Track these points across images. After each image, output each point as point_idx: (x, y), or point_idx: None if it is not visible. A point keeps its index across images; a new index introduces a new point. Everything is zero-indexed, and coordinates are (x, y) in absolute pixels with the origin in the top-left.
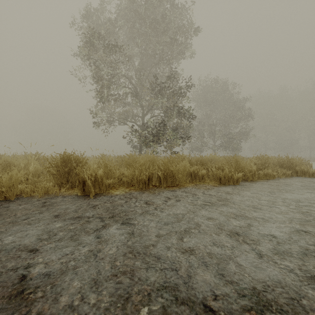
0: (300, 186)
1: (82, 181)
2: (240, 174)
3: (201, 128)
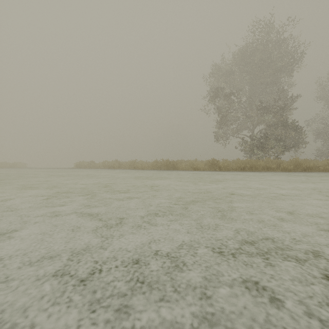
0: None
1: (219, 167)
2: (292, 167)
3: None
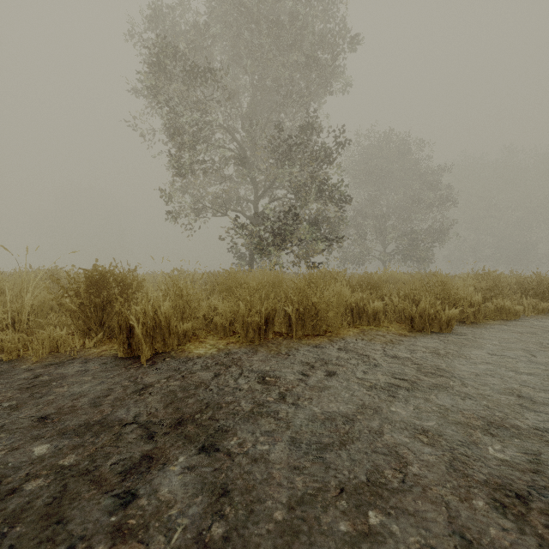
0: None
1: (126, 328)
2: (454, 311)
3: (360, 222)
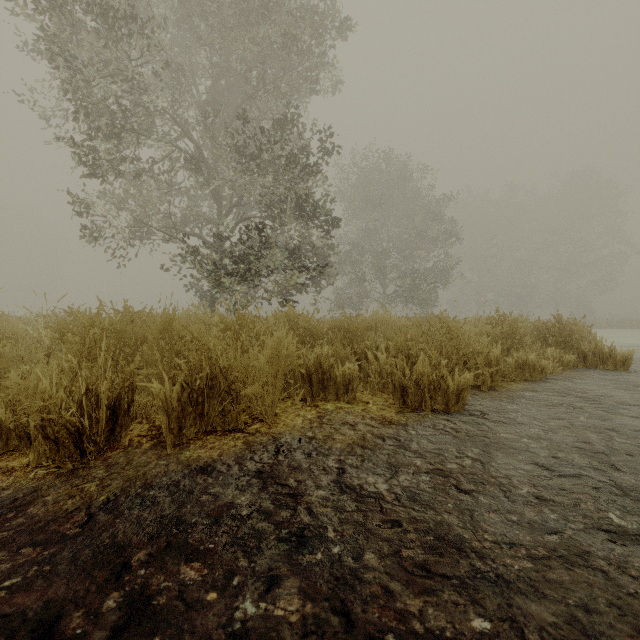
0: (639, 407)
1: None
2: (468, 377)
3: (356, 258)
